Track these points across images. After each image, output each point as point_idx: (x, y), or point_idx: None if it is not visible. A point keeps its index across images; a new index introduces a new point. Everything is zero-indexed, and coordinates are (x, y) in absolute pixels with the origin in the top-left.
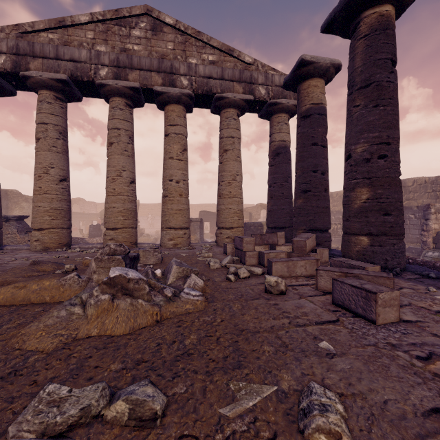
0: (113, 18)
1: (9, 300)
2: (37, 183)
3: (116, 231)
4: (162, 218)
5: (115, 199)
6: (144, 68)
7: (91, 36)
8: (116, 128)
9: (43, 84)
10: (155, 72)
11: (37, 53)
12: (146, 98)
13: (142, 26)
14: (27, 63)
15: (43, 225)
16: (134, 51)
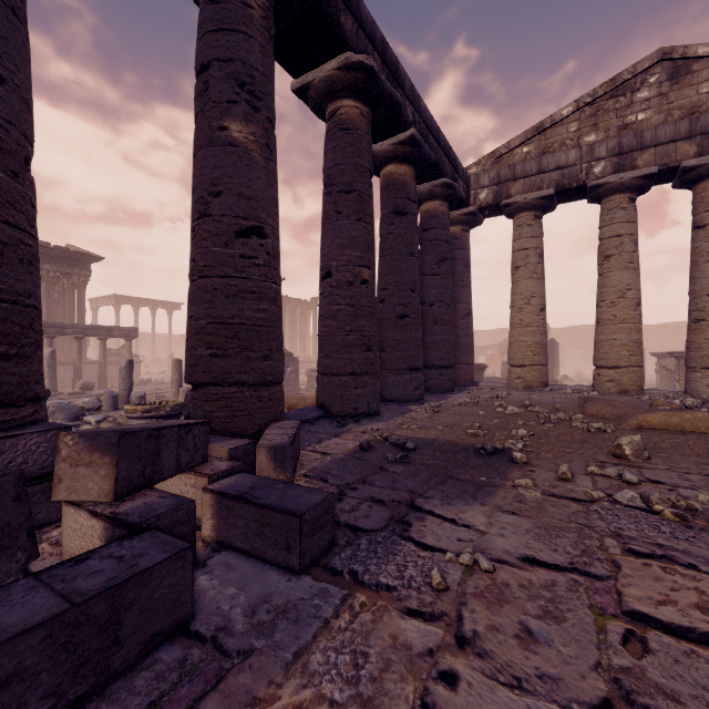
0: (606, 92)
1: (662, 425)
2: (517, 316)
3: (617, 370)
4: (691, 353)
5: (616, 328)
6: (662, 141)
7: (574, 128)
8: (616, 235)
9: (525, 206)
10: (683, 140)
11: (518, 175)
12: (656, 180)
13: (652, 81)
14: (508, 189)
15: (525, 362)
16: (640, 122)
